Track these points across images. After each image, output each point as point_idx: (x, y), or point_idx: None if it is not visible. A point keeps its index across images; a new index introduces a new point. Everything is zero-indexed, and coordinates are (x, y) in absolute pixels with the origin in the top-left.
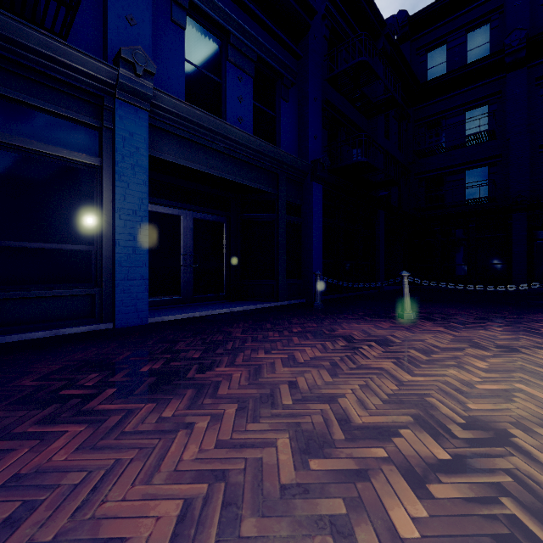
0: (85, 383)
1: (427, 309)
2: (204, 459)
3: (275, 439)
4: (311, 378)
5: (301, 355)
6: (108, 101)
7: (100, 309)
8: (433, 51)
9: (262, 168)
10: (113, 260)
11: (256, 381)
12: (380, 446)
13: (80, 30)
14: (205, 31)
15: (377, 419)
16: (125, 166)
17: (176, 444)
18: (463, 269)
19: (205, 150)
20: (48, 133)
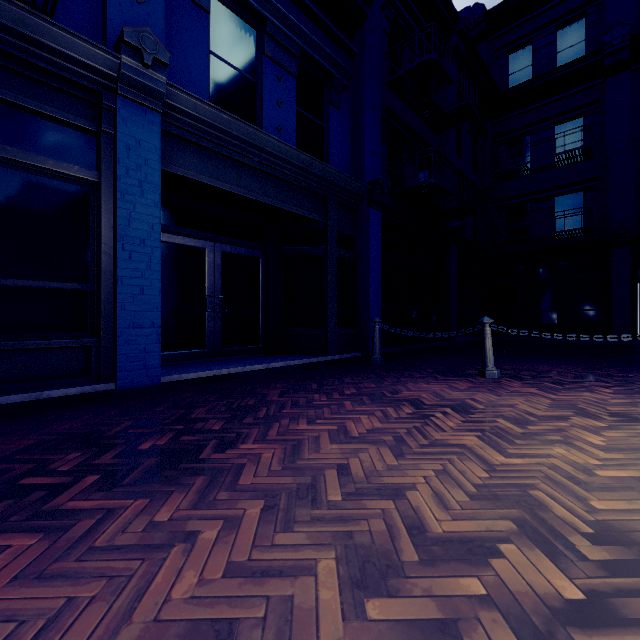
0: (59, 466)
1: (511, 365)
2: (204, 598)
3: (314, 561)
4: (369, 460)
5: (355, 427)
6: (107, 98)
7: (98, 365)
8: (516, 53)
9: (307, 190)
10: (114, 303)
11: (293, 464)
12: (473, 574)
13: (71, 7)
14: (236, 17)
15: (463, 526)
16: (131, 182)
17: (166, 569)
18: (552, 316)
19: (235, 166)
20: (29, 138)
